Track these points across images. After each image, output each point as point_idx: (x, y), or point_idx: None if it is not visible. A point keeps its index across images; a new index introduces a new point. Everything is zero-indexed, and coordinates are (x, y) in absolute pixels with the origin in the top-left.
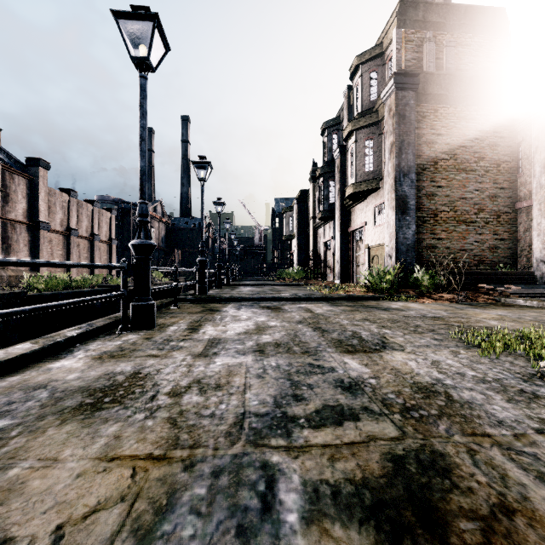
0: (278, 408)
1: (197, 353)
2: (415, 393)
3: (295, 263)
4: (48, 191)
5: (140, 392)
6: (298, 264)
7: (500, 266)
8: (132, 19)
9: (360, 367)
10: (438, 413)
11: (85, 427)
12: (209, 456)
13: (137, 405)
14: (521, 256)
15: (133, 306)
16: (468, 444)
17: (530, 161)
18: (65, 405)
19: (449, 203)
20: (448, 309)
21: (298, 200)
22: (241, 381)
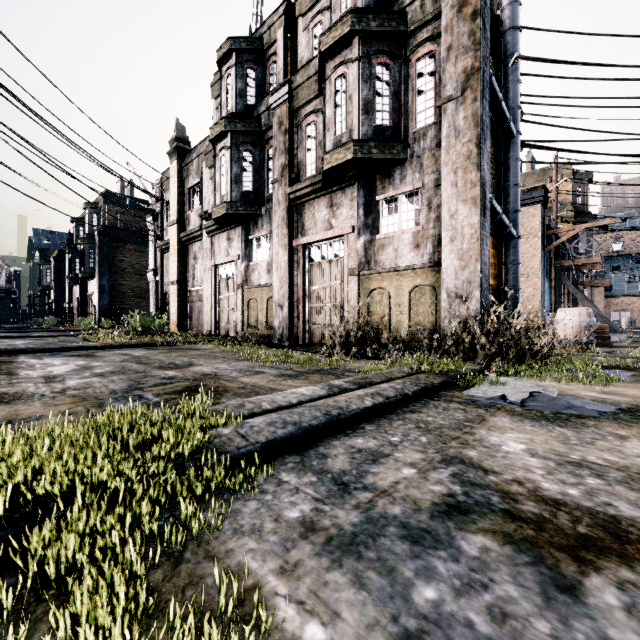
0: None
1: None
2: None
3: (53, 312)
4: None
5: None
6: (56, 313)
7: None
8: None
9: None
10: None
11: None
12: None
13: None
14: None
15: None
16: None
17: None
18: None
19: (131, 289)
20: None
21: (55, 259)
22: None
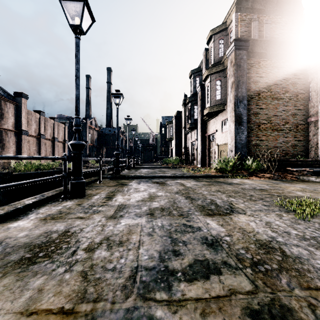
0: (161, 262)
1: (109, 216)
2: (259, 249)
3: (174, 154)
4: (27, 112)
5: (66, 248)
6: (175, 155)
7: (298, 156)
8: (70, 0)
9: (218, 227)
10: (278, 267)
11: (19, 280)
12: (107, 310)
13: (61, 260)
14: (311, 151)
15: (71, 183)
16: (307, 299)
17: (317, 93)
18: (9, 259)
19: (267, 119)
20: (268, 184)
21: (175, 117)
22: (137, 239)
